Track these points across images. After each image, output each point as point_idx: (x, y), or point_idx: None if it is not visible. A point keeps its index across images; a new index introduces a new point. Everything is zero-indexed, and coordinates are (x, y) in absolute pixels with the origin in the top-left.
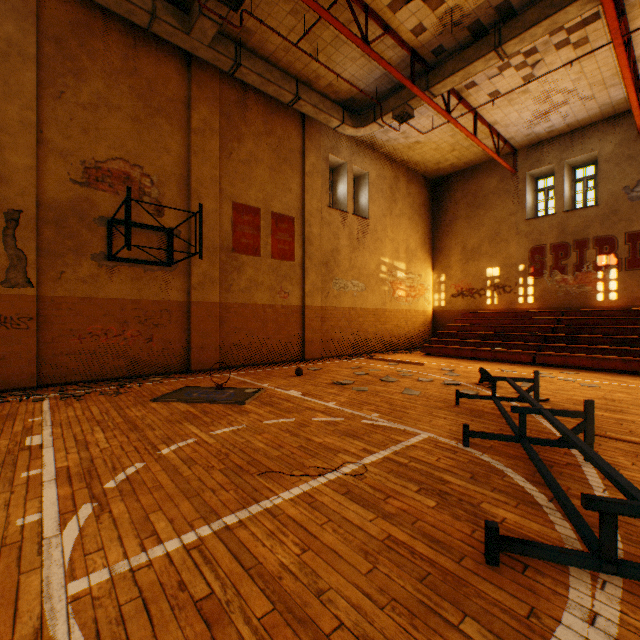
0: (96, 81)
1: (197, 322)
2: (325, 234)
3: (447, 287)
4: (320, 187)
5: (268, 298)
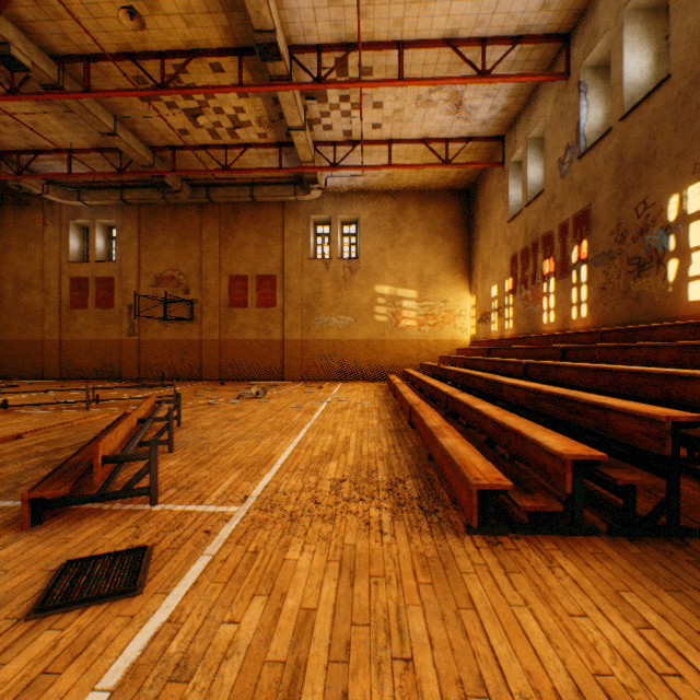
0: (160, 235)
1: (206, 351)
2: (306, 282)
3: (475, 311)
4: (299, 246)
5: (255, 335)
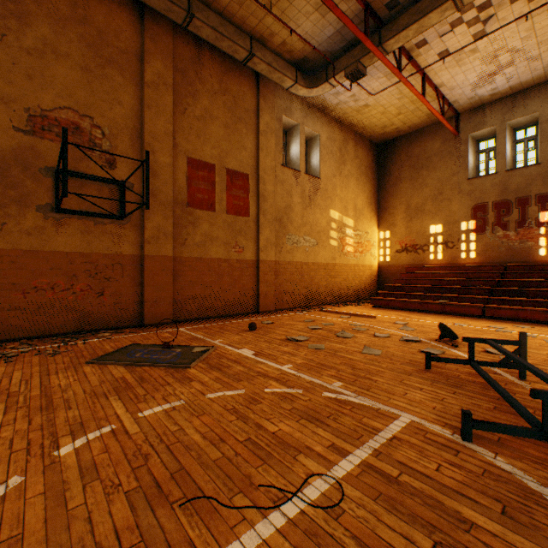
0: (42, 26)
1: (150, 276)
2: (279, 191)
3: (392, 243)
4: (274, 146)
5: (223, 252)
